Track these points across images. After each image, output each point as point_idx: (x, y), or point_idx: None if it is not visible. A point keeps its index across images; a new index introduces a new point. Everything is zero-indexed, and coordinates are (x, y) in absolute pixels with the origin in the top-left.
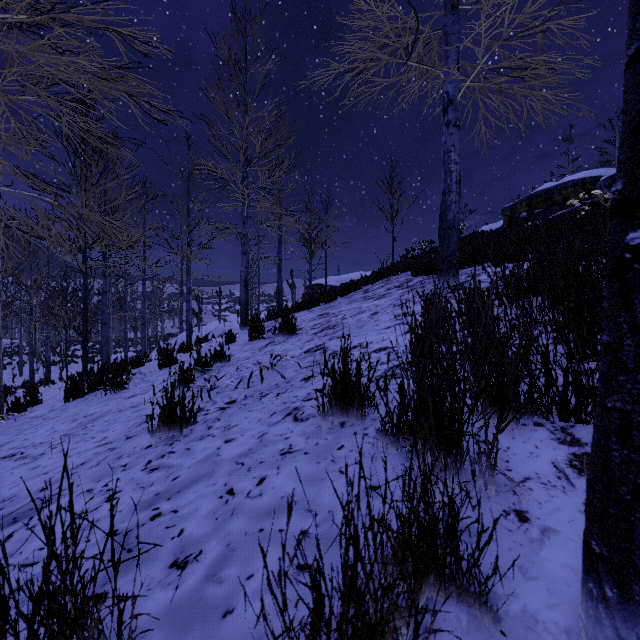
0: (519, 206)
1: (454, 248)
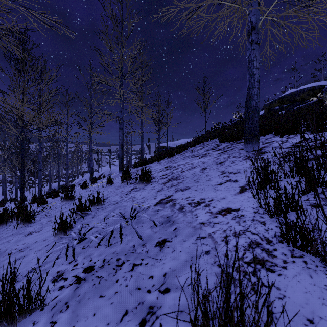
0: (274, 103)
1: (256, 125)
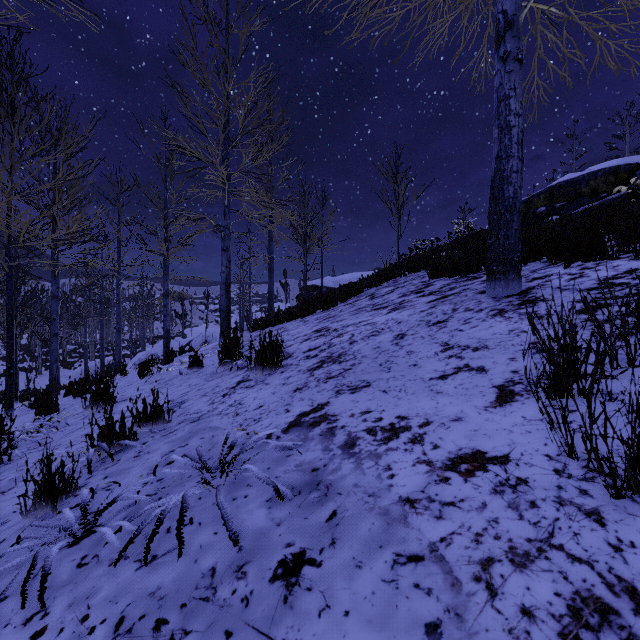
0: (536, 200)
1: (515, 239)
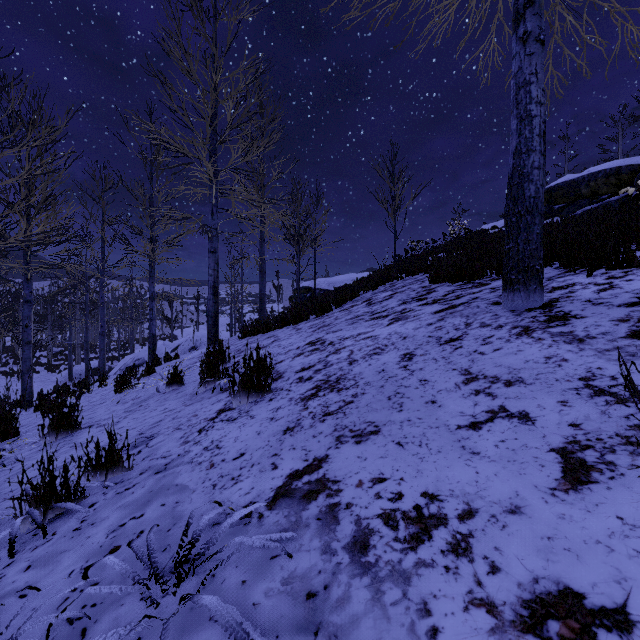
0: None
1: (536, 244)
